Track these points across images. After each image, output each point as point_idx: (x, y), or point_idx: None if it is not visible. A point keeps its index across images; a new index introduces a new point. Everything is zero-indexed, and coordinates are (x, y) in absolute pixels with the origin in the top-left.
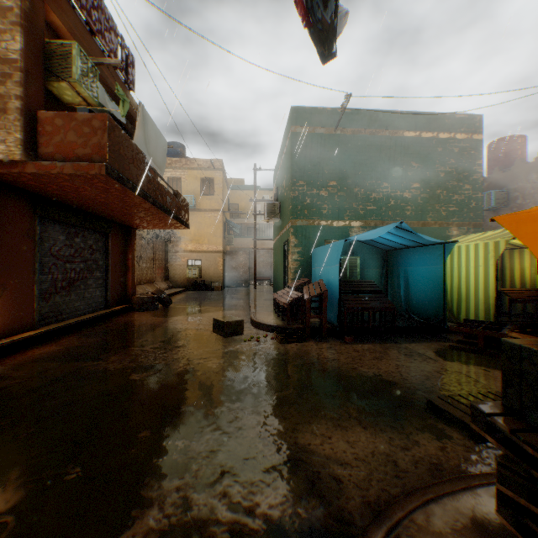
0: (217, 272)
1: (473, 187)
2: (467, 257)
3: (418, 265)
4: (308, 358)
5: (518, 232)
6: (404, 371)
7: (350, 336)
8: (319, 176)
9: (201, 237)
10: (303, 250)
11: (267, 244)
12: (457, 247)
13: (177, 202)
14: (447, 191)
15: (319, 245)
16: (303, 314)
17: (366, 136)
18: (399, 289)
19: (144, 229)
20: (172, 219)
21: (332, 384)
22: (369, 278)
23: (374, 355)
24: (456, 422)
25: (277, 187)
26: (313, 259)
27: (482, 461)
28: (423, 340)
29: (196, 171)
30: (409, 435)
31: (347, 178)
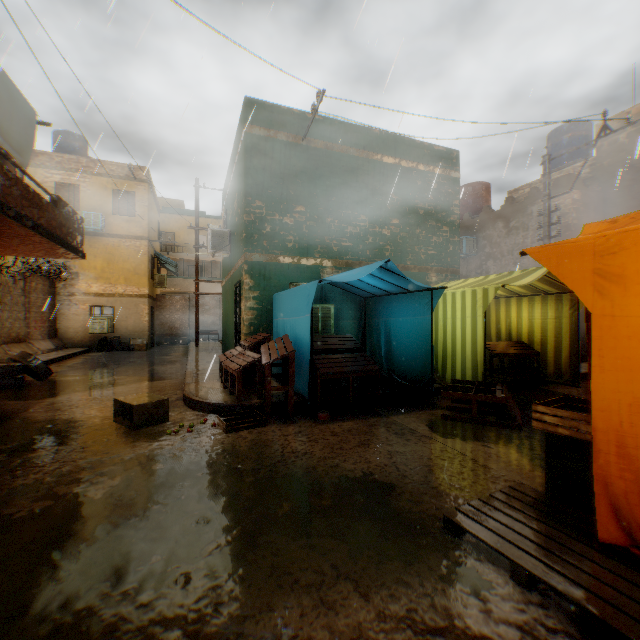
0: (140, 325)
1: (452, 230)
2: (454, 307)
3: (402, 315)
4: (267, 455)
5: (560, 270)
6: (401, 462)
7: (325, 412)
8: (283, 198)
9: (114, 274)
10: (261, 294)
11: (216, 288)
12: (443, 295)
13: (59, 213)
14: (427, 231)
15: (283, 289)
16: (260, 385)
17: (341, 154)
18: (380, 345)
19: (12, 259)
20: (48, 240)
21: (305, 503)
22: (345, 332)
23: (358, 438)
24: (487, 548)
25: (227, 210)
26: (275, 307)
27: (546, 630)
28: (411, 409)
29: (106, 179)
30: (435, 597)
31: (318, 204)
